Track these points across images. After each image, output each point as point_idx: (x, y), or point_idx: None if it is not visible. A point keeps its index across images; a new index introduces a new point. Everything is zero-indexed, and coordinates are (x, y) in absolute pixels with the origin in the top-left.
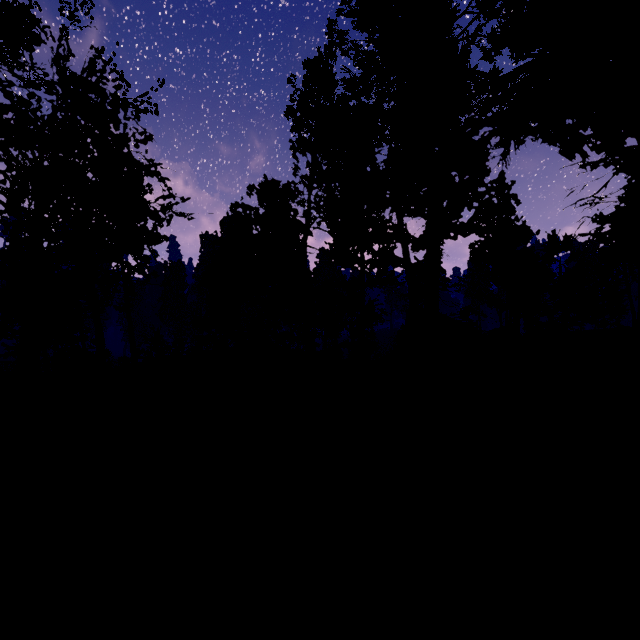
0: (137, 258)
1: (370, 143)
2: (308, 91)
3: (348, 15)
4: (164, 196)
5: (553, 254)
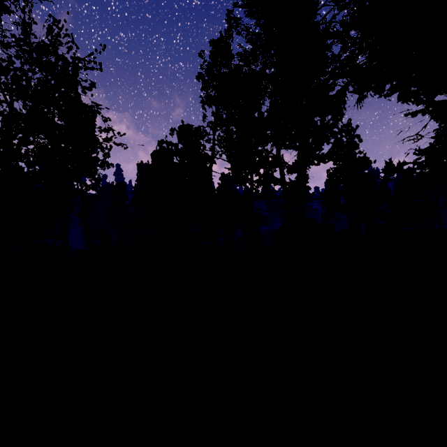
0: (91, 179)
1: (257, 96)
2: (213, 62)
3: (241, 7)
4: (104, 130)
5: (389, 175)
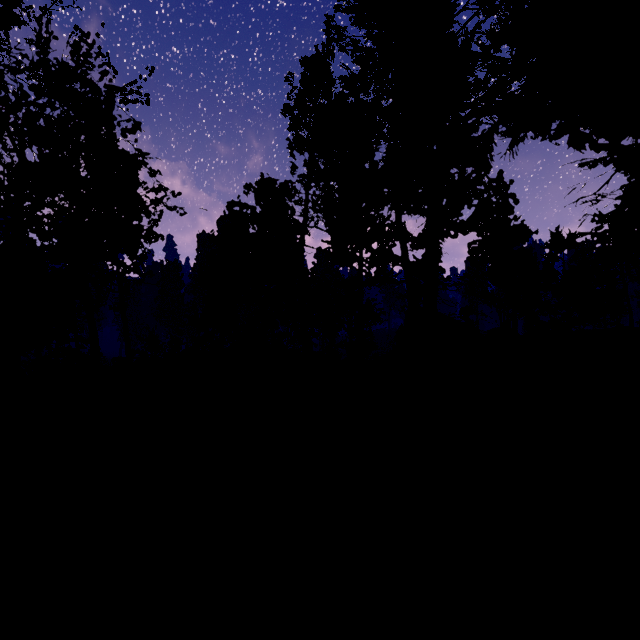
0: (132, 257)
1: (368, 139)
2: (305, 89)
3: (346, 11)
4: (153, 188)
5: (556, 252)
